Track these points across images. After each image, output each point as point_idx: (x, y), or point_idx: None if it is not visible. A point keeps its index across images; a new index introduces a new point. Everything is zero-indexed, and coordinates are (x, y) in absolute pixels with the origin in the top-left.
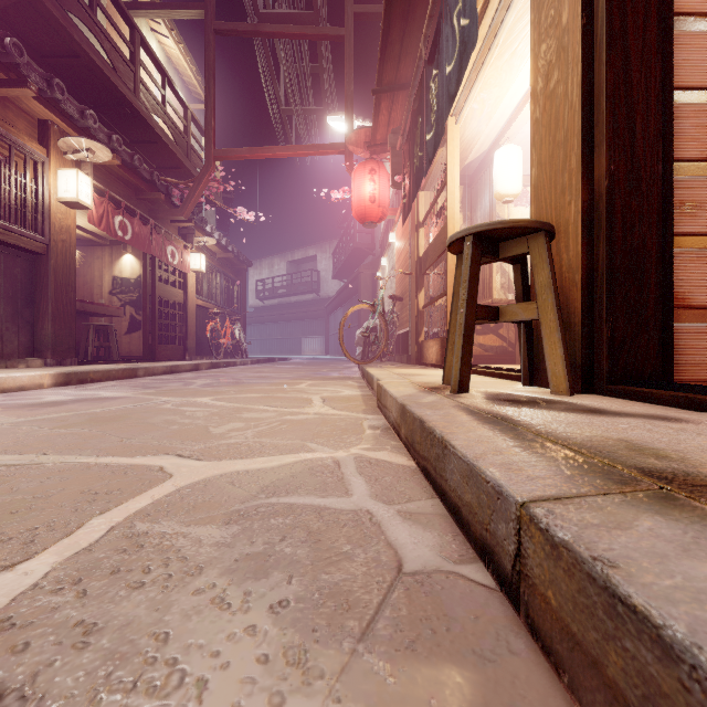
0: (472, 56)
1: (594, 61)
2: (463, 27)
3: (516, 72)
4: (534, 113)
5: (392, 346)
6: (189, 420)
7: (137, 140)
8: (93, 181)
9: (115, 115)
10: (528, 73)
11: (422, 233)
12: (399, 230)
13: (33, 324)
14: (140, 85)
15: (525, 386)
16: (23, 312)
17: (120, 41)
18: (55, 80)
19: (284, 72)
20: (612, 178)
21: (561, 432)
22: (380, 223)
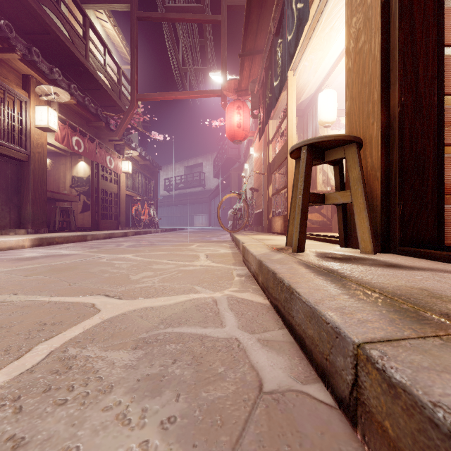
0: (304, 30)
1: (390, 27)
2: (299, 8)
3: (333, 40)
4: (347, 64)
5: (252, 220)
6: (117, 270)
7: (87, 88)
8: (58, 114)
9: (73, 72)
10: (341, 41)
11: (271, 147)
12: (256, 145)
13: (19, 206)
14: (89, 53)
15: (341, 247)
16: (13, 198)
17: (77, 24)
18: (33, 48)
19: (182, 44)
20: (403, 106)
21: (375, 282)
22: (244, 142)
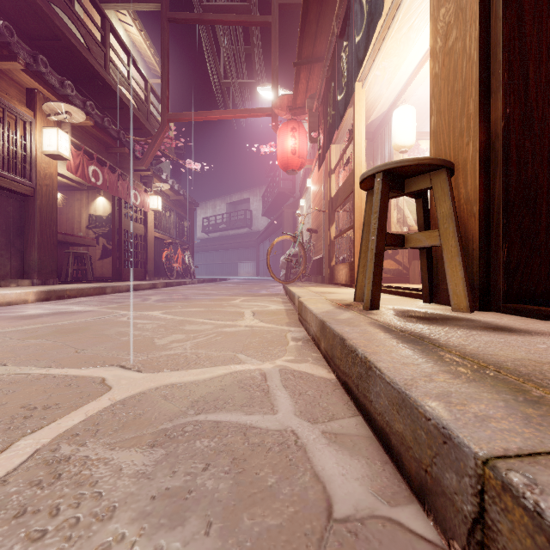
0: (376, 30)
1: (491, 17)
2: (370, 1)
3: (412, 43)
4: (433, 69)
5: (309, 269)
6: (139, 332)
7: (108, 107)
8: (71, 138)
9: (90, 86)
10: (422, 45)
11: (333, 178)
12: (315, 176)
13: (23, 251)
14: (110, 63)
15: (425, 303)
16: (15, 242)
17: (95, 28)
18: (40, 56)
19: (223, 53)
20: (508, 120)
21: (485, 354)
22: (299, 172)
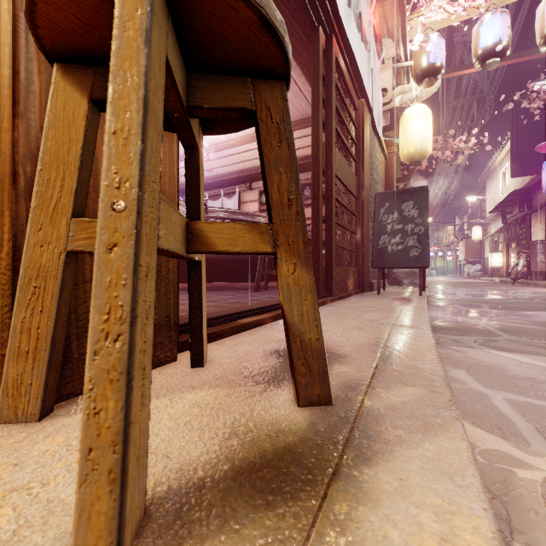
0: None
1: None
2: None
3: None
4: None
5: None
6: None
7: None
8: None
9: None
10: None
11: None
12: None
13: None
14: None
15: (47, 415)
16: None
17: None
18: None
19: None
20: None
21: (373, 335)
22: None
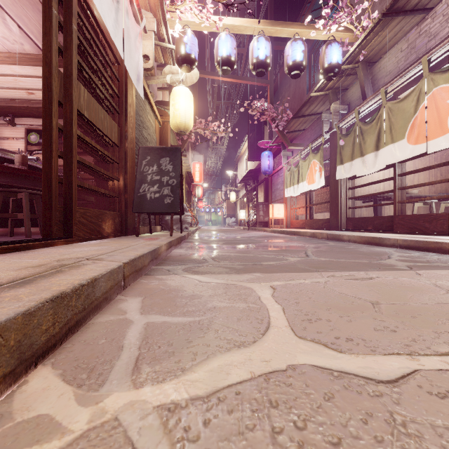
0: None
1: None
2: None
3: None
4: None
5: None
6: None
7: None
8: None
9: None
10: None
11: None
12: None
13: None
14: None
15: None
16: None
17: None
18: None
19: None
20: None
21: (22, 274)
22: None
